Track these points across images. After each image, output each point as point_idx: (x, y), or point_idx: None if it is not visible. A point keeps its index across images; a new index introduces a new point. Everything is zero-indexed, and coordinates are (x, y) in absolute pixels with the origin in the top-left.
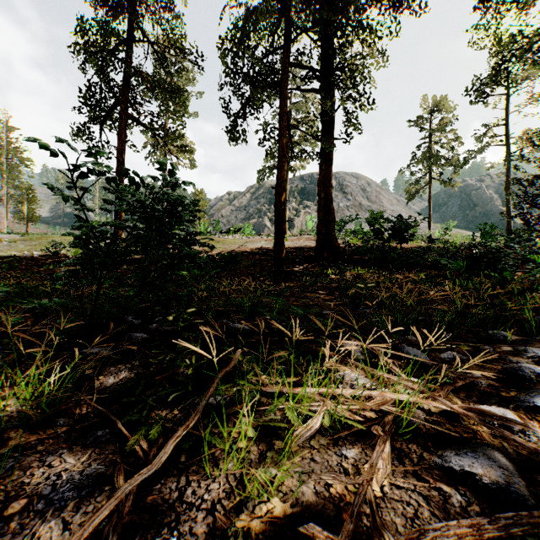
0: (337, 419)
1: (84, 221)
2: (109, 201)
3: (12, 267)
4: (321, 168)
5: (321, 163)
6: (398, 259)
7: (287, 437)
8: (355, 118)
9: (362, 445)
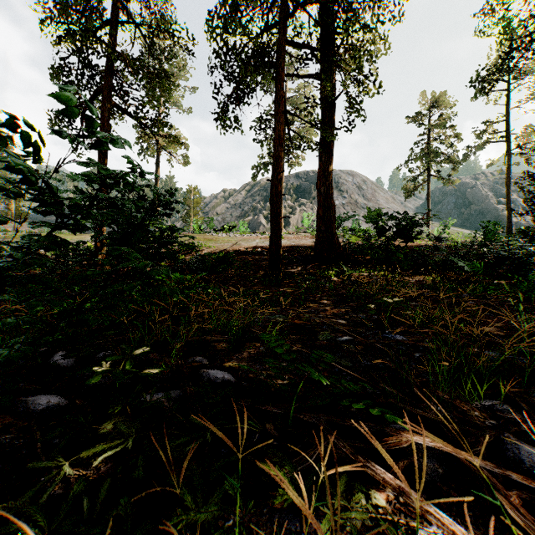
0: None
1: None
2: None
3: None
4: (320, 160)
5: (320, 154)
6: (404, 259)
7: None
8: (359, 104)
9: None
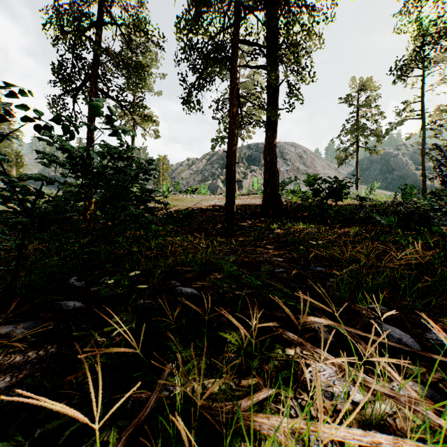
0: None
1: (2, 174)
2: (38, 152)
3: None
4: (266, 135)
5: (266, 130)
6: (334, 215)
7: None
8: (297, 90)
9: None
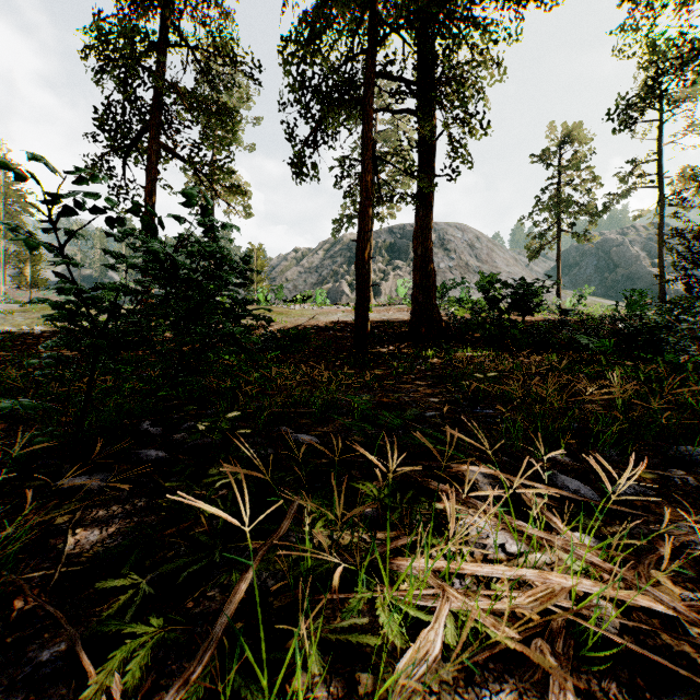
0: (470, 631)
1: (67, 282)
2: (108, 252)
3: (2, 348)
4: (417, 215)
5: (417, 208)
6: (521, 337)
7: (383, 688)
8: (464, 148)
9: (517, 683)
